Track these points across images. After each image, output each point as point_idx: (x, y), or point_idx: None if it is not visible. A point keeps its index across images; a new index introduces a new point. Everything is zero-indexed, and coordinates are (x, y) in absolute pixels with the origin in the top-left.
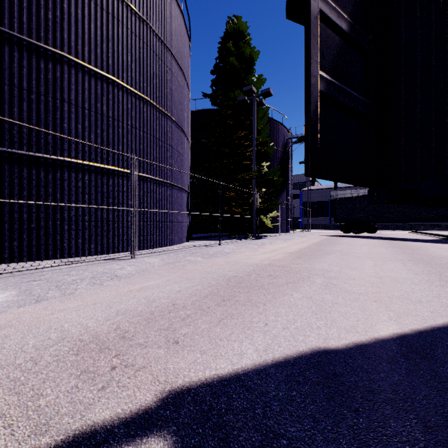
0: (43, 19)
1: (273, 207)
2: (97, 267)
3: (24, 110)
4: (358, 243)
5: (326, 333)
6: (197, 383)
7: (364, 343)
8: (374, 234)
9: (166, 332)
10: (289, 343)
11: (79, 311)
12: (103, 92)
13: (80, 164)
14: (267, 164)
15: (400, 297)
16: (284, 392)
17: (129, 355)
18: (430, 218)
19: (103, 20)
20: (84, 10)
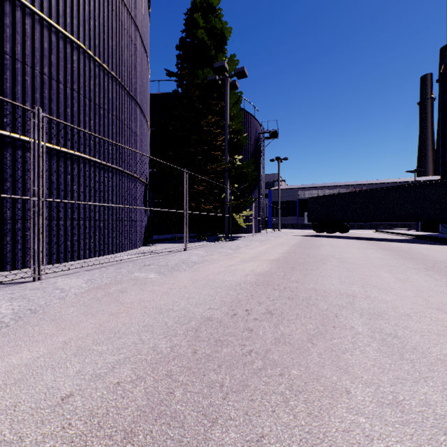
0: None
1: (248, 204)
2: None
3: None
4: (340, 244)
5: None
6: None
7: None
8: (344, 233)
9: None
10: None
11: None
12: None
13: None
14: (239, 158)
15: None
16: None
17: None
18: (405, 217)
19: None
20: None
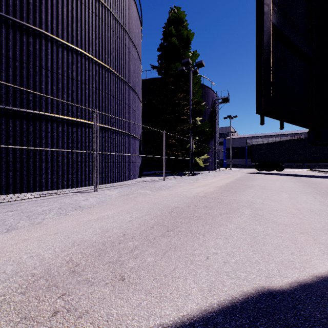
0: (25, 3)
1: (204, 151)
2: (66, 199)
3: (10, 74)
4: (271, 178)
5: (266, 269)
6: None
7: (307, 282)
8: (281, 171)
9: (114, 266)
10: (232, 281)
11: (40, 241)
12: (73, 61)
13: (55, 117)
14: (199, 119)
15: (322, 229)
16: None
17: (74, 296)
18: (326, 159)
19: (73, 5)
20: None
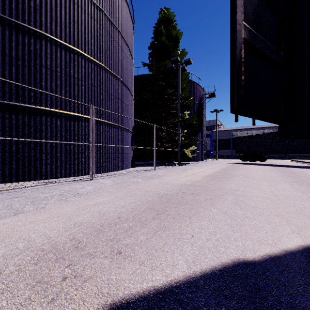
0: (27, 6)
1: (192, 143)
2: (65, 187)
3: (13, 72)
4: (254, 168)
5: (243, 245)
6: (135, 296)
7: (276, 255)
8: (264, 162)
9: (112, 243)
10: (213, 254)
11: (45, 222)
12: (70, 60)
13: (54, 111)
14: (188, 113)
15: (295, 212)
16: (214, 307)
17: (79, 265)
18: (305, 150)
19: (70, 8)
20: (57, 1)
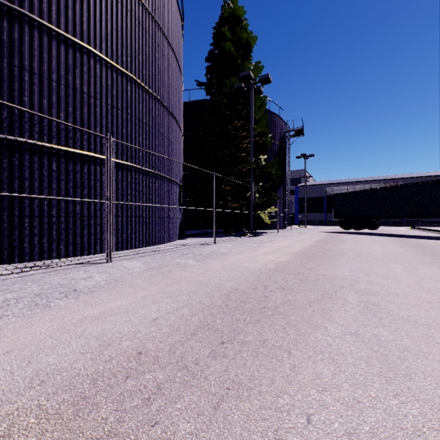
0: None
1: (272, 202)
2: (55, 276)
3: None
4: (365, 240)
5: None
6: None
7: None
8: (374, 230)
9: None
10: None
11: None
12: (75, 63)
13: (46, 147)
14: (264, 157)
15: None
16: None
17: None
18: (439, 213)
19: None
20: None
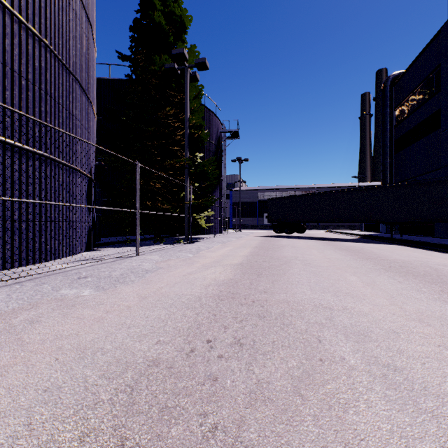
0: None
1: (209, 204)
2: None
3: None
4: (300, 245)
5: None
6: None
7: None
8: (301, 233)
9: None
10: None
11: None
12: None
13: None
14: (200, 155)
15: None
16: None
17: None
18: (355, 218)
19: None
20: None
